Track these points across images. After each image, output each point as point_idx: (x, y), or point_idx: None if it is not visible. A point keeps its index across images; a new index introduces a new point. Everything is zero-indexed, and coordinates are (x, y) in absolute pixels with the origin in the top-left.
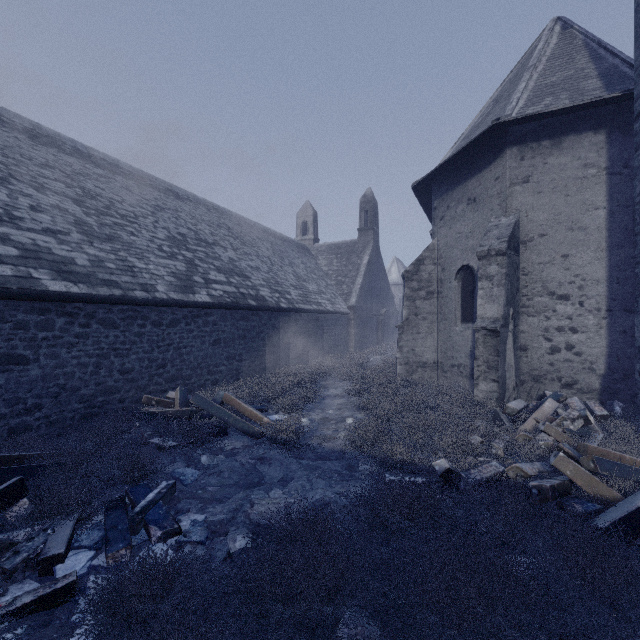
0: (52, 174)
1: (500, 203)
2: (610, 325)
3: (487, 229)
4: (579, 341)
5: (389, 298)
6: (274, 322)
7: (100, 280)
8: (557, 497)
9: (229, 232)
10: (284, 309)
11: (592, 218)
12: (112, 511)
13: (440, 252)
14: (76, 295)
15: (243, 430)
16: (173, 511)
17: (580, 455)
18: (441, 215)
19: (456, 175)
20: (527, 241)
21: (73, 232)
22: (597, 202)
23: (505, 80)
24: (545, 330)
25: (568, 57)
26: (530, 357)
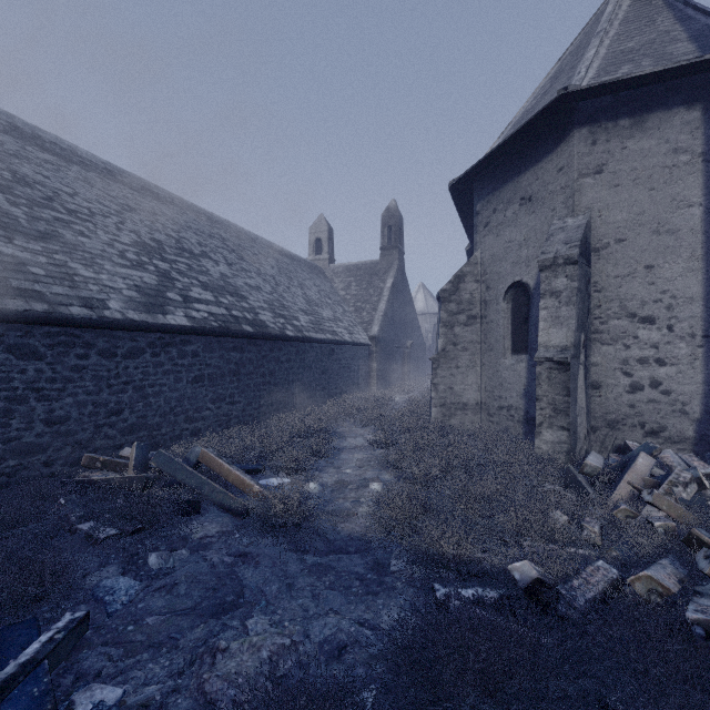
0: None
1: (565, 200)
2: (708, 355)
3: (549, 233)
4: (667, 376)
5: (416, 328)
6: (277, 354)
7: (13, 289)
8: None
9: (223, 244)
10: (290, 338)
11: (684, 218)
12: None
13: (484, 267)
14: None
15: (223, 505)
16: (71, 676)
17: None
18: (485, 221)
19: (505, 170)
20: (600, 248)
21: None
22: (691, 197)
23: (564, 55)
24: (624, 362)
25: (647, 19)
26: (604, 397)
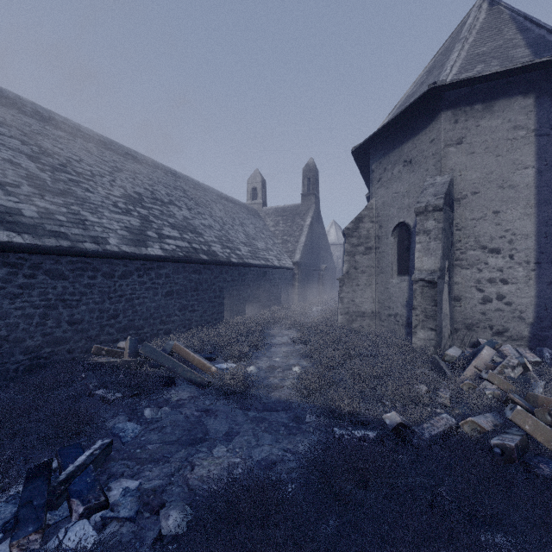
0: (8, 131)
1: (435, 163)
2: (538, 277)
3: (423, 187)
4: (509, 292)
5: (329, 256)
6: (225, 275)
7: (48, 231)
8: (520, 456)
9: (184, 194)
10: (234, 263)
11: (521, 177)
12: (32, 480)
13: (377, 211)
14: (19, 245)
15: (191, 380)
16: (105, 475)
17: (531, 406)
18: (378, 177)
19: (393, 140)
20: (461, 198)
21: (24, 185)
22: (526, 162)
23: (437, 54)
24: (477, 281)
25: (496, 29)
26: (463, 307)
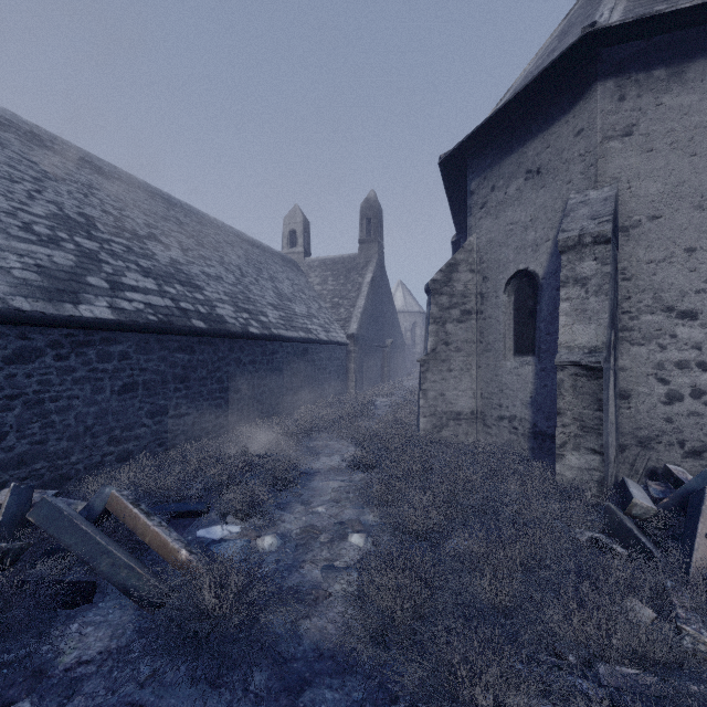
0: None
1: (585, 169)
2: None
3: (568, 208)
4: None
5: (396, 326)
6: (239, 355)
7: None
8: None
9: (180, 228)
10: (255, 336)
11: None
12: None
13: (480, 254)
14: None
15: (126, 588)
16: None
17: None
18: (482, 201)
19: (506, 139)
20: (630, 227)
21: None
22: None
23: (571, 11)
24: (658, 366)
25: None
26: (634, 409)
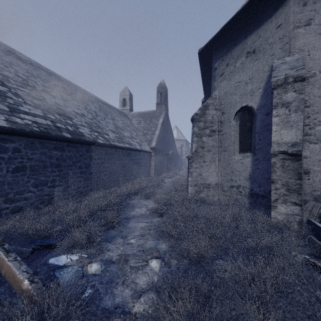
0: None
1: (282, 46)
2: None
3: (274, 66)
4: None
5: (174, 145)
6: (92, 154)
7: None
8: None
9: (63, 90)
10: (101, 144)
11: None
12: None
13: (220, 100)
14: None
15: None
16: None
17: None
18: (221, 72)
19: (235, 37)
20: (309, 77)
21: None
22: None
23: None
24: None
25: None
26: (312, 179)
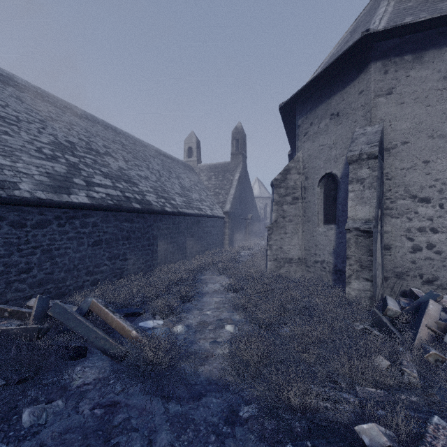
0: None
1: (364, 114)
2: None
3: (354, 137)
4: (439, 240)
5: (254, 206)
6: (159, 224)
7: None
8: None
9: (123, 147)
10: (168, 212)
11: None
12: None
13: (304, 163)
14: None
15: (104, 350)
16: None
17: None
18: (305, 131)
19: (319, 95)
20: (390, 148)
21: None
22: None
23: (358, 17)
24: (407, 230)
25: None
26: (393, 255)
